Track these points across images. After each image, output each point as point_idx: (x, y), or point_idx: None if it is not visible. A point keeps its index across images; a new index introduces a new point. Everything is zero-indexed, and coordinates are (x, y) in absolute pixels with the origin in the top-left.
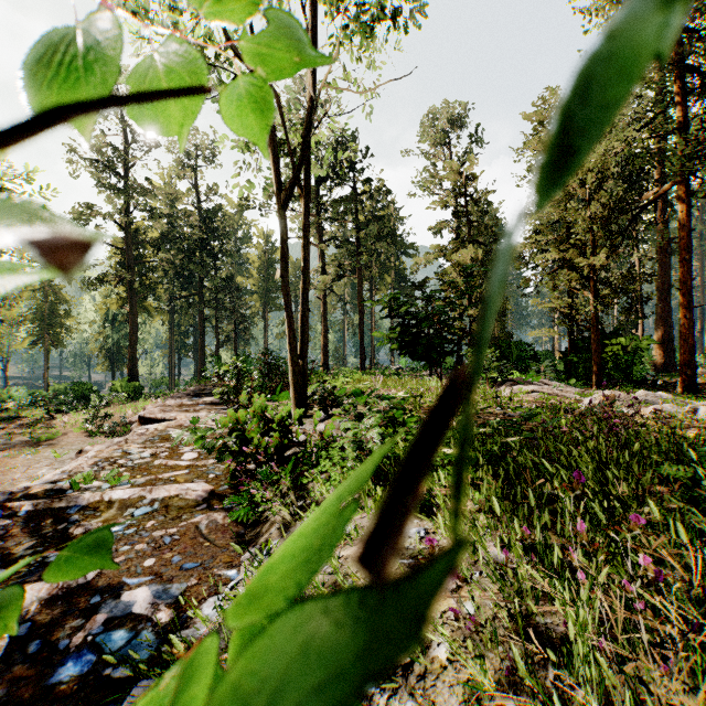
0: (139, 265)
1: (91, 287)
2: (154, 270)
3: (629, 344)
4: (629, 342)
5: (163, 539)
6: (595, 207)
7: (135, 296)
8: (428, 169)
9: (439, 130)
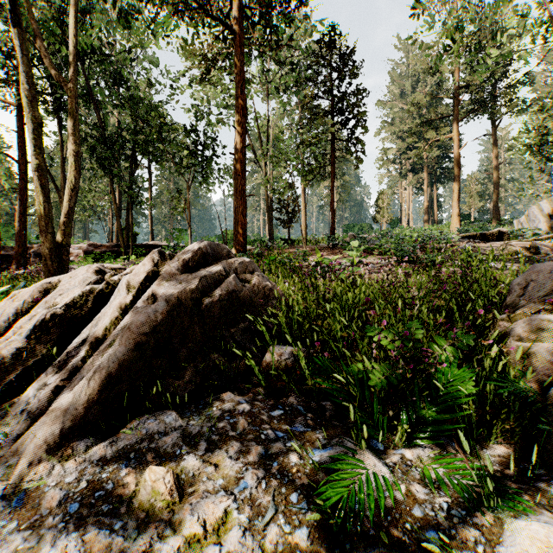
0: None
1: None
2: None
3: None
4: None
5: None
6: None
7: None
8: None
9: None
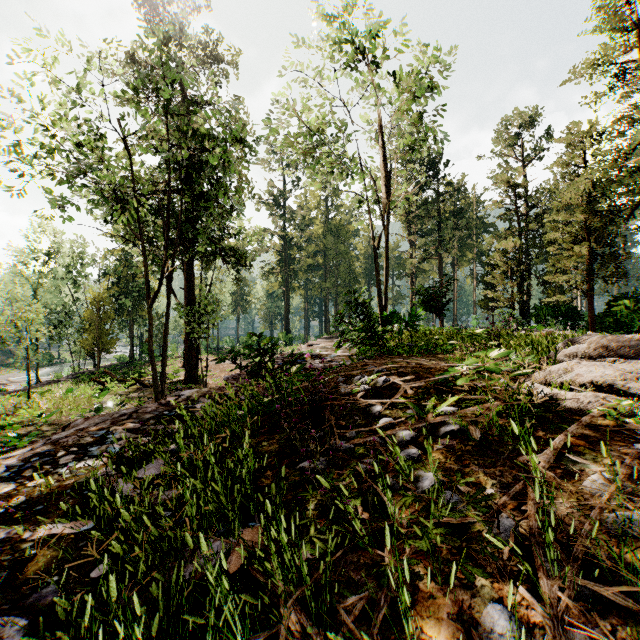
0: (289, 260)
1: (267, 277)
2: (298, 263)
3: (630, 305)
4: (629, 303)
5: (341, 358)
6: (579, 216)
7: (288, 280)
8: (499, 166)
9: (504, 139)
